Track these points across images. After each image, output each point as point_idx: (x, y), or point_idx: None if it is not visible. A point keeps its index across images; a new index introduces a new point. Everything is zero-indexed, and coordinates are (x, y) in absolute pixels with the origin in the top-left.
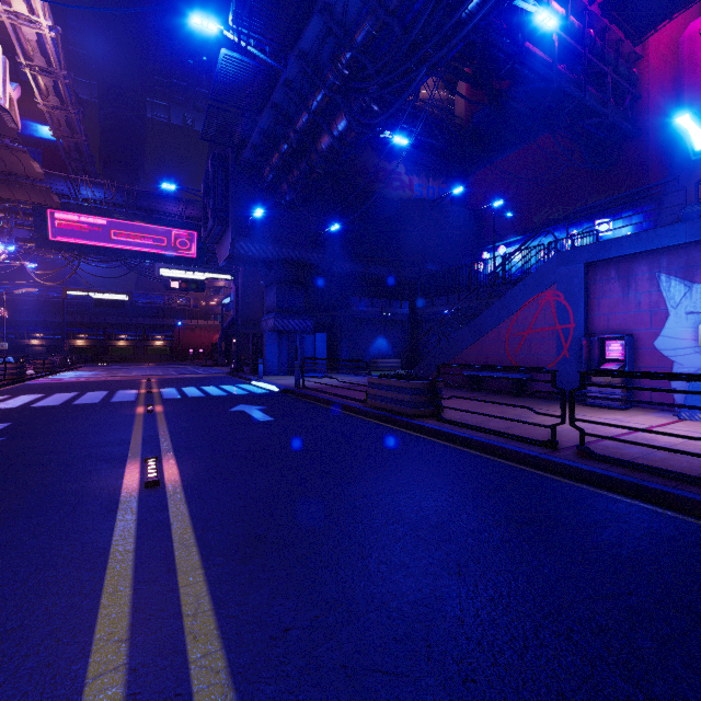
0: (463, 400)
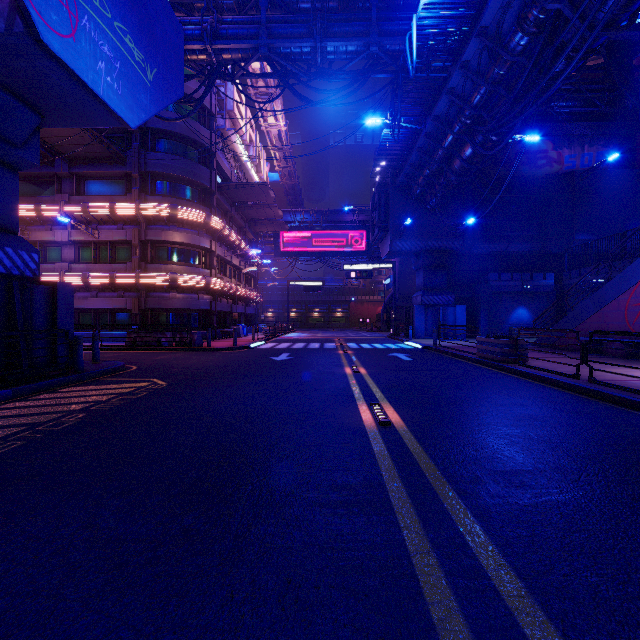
0: (565, 358)
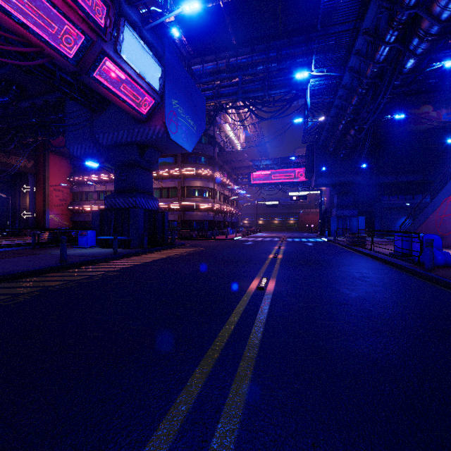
0: None
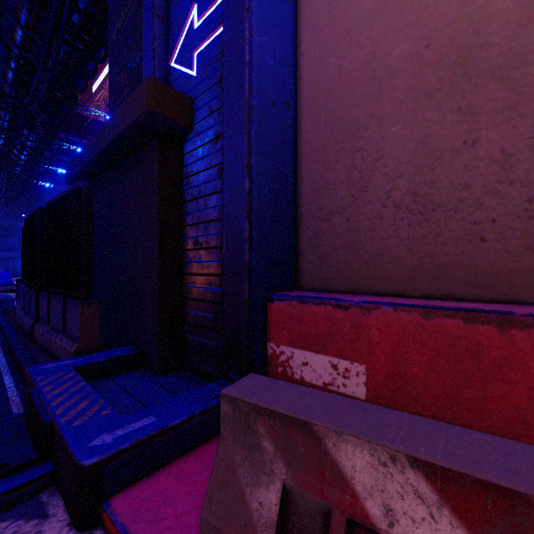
0: None
